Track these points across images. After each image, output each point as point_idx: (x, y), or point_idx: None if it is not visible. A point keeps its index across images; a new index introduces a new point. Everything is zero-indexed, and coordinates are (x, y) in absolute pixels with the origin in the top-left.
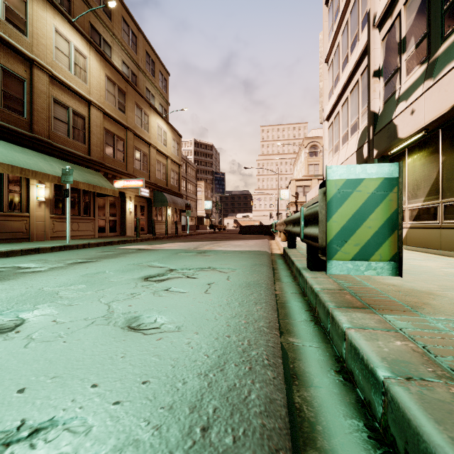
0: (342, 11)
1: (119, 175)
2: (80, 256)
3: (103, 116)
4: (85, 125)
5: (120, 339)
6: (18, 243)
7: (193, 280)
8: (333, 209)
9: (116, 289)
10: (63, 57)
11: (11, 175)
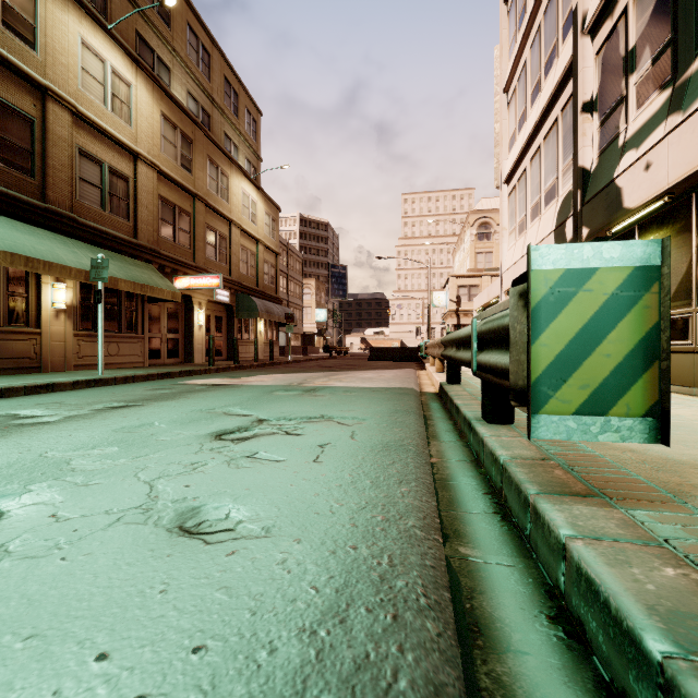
0: (531, 11)
1: (182, 269)
2: (117, 397)
3: (157, 177)
4: (129, 190)
5: (162, 553)
6: (22, 376)
7: (295, 439)
8: (542, 323)
9: (168, 454)
10: (94, 84)
11: (12, 269)
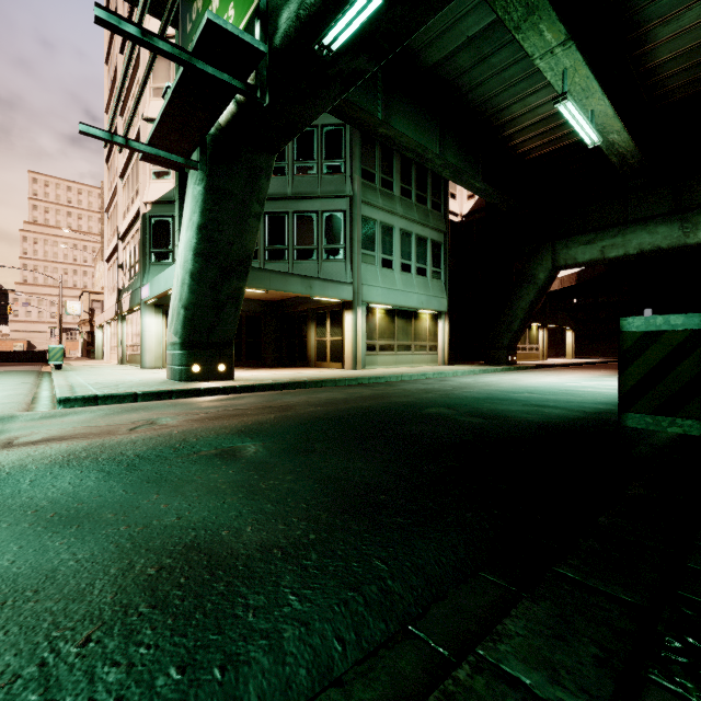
0: (111, 196)
1: None
2: None
3: None
4: None
5: None
6: None
7: None
8: (51, 352)
9: None
10: None
11: None
